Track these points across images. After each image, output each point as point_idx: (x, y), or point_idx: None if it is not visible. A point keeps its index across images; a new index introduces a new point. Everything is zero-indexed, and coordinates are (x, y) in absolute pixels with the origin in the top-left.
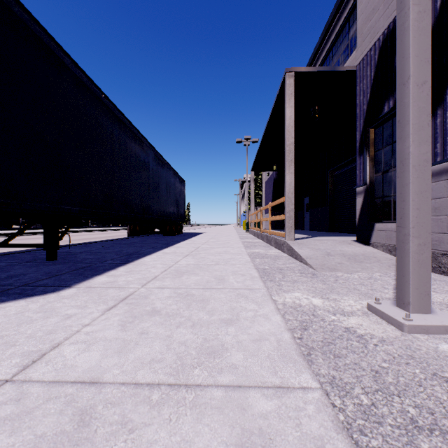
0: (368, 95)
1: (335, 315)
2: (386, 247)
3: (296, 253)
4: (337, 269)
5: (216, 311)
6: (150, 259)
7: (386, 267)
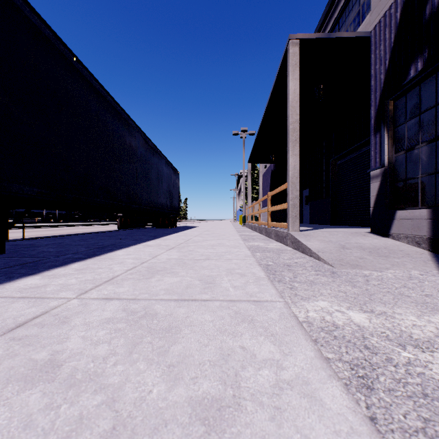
0: (387, 62)
1: (405, 348)
2: (412, 239)
3: (303, 245)
4: (360, 266)
5: (188, 365)
6: (123, 252)
7: (421, 262)
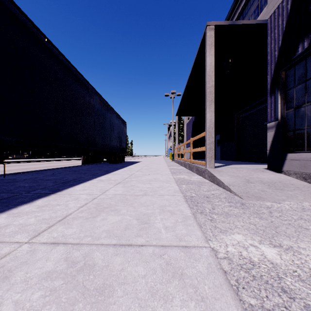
0: (280, 42)
1: None
2: (300, 175)
3: (218, 179)
4: (262, 198)
5: None
6: (80, 187)
7: (309, 195)
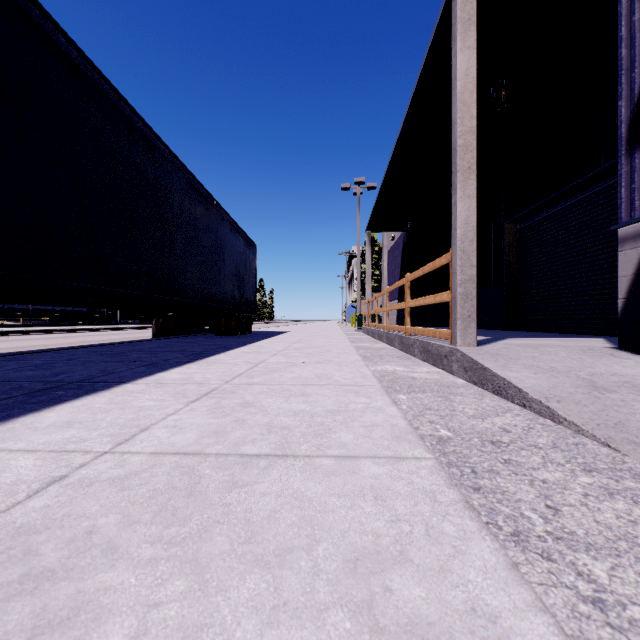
0: None
1: None
2: None
3: (500, 379)
4: None
5: None
6: (64, 414)
7: None
